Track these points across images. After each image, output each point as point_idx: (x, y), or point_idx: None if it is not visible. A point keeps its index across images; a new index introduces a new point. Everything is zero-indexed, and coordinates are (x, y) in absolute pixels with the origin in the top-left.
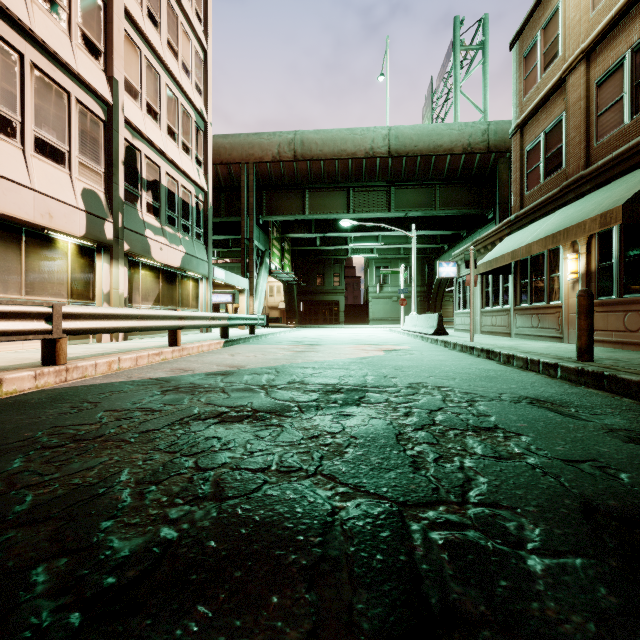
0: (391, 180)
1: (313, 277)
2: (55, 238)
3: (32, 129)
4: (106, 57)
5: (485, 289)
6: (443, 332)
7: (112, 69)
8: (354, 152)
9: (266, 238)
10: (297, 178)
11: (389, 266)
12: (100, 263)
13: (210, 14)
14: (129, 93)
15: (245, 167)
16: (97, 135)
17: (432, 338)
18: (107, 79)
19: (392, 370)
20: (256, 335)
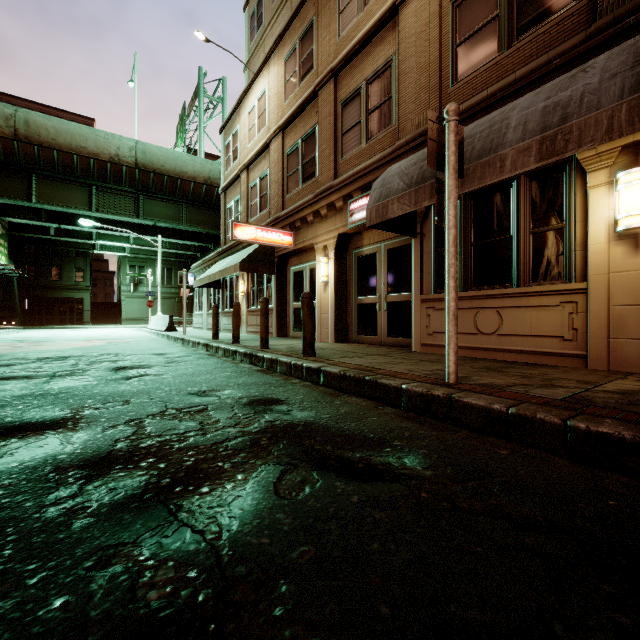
0: (139, 189)
1: (45, 269)
2: None
3: None
4: None
5: (210, 297)
6: (174, 329)
7: None
8: (97, 153)
9: None
10: (19, 159)
11: (145, 266)
12: None
13: None
14: None
15: None
16: None
17: (162, 334)
18: None
19: (99, 350)
20: None
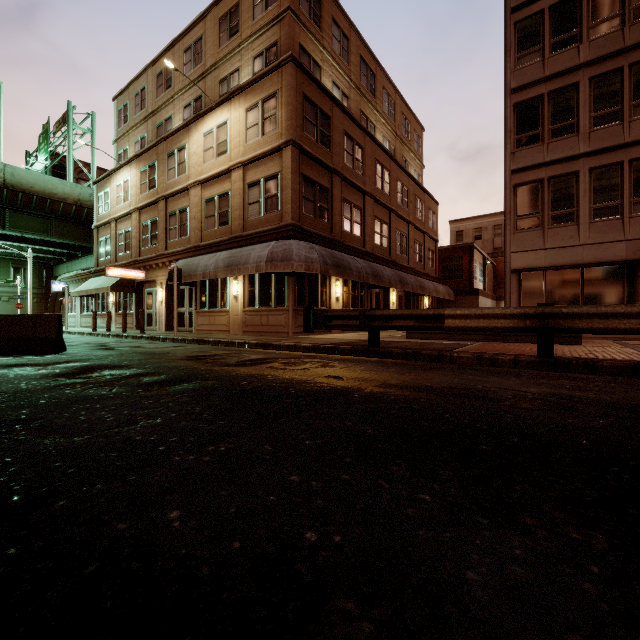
0: (6, 204)
1: None
2: None
3: None
4: None
5: (83, 302)
6: None
7: None
8: None
9: None
10: None
11: None
12: None
13: None
14: None
15: None
16: None
17: None
18: None
19: None
20: None
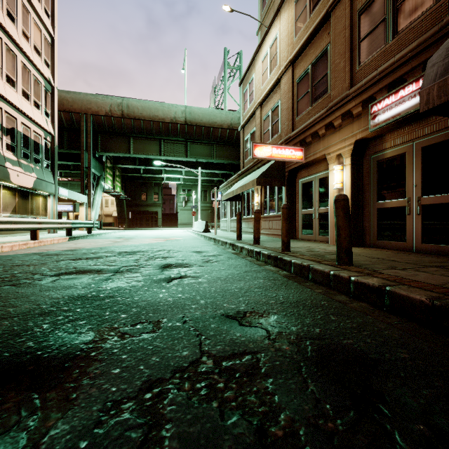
0: (187, 138)
1: (139, 194)
2: None
3: None
4: None
5: (232, 208)
6: (208, 231)
7: None
8: (163, 118)
9: (101, 166)
10: (124, 129)
11: (191, 189)
12: None
13: (56, 11)
14: None
15: (84, 116)
16: None
17: (201, 234)
18: None
19: (159, 246)
20: (92, 234)
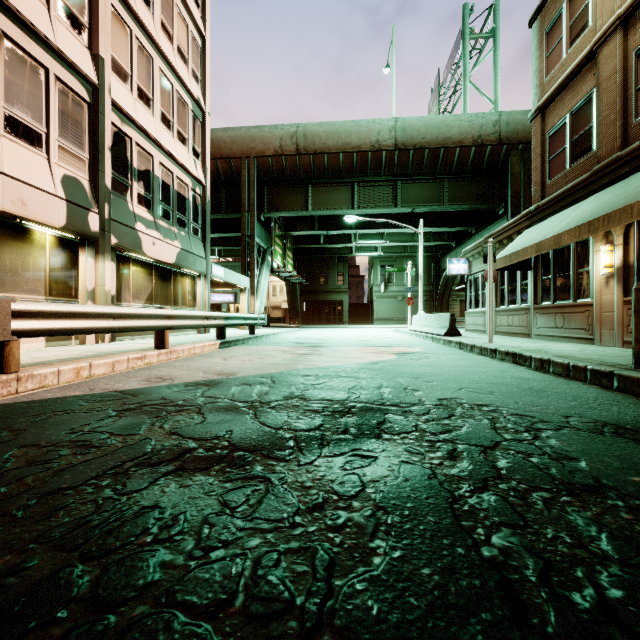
0: (397, 174)
1: (316, 276)
2: (30, 229)
3: (2, 106)
4: (91, 33)
5: (500, 287)
6: (456, 333)
7: (97, 46)
8: (359, 145)
9: (268, 235)
10: (300, 173)
11: (394, 265)
12: (84, 257)
13: None
14: (117, 74)
15: (246, 161)
16: (80, 117)
17: (444, 339)
18: (92, 57)
19: (411, 379)
20: (256, 336)
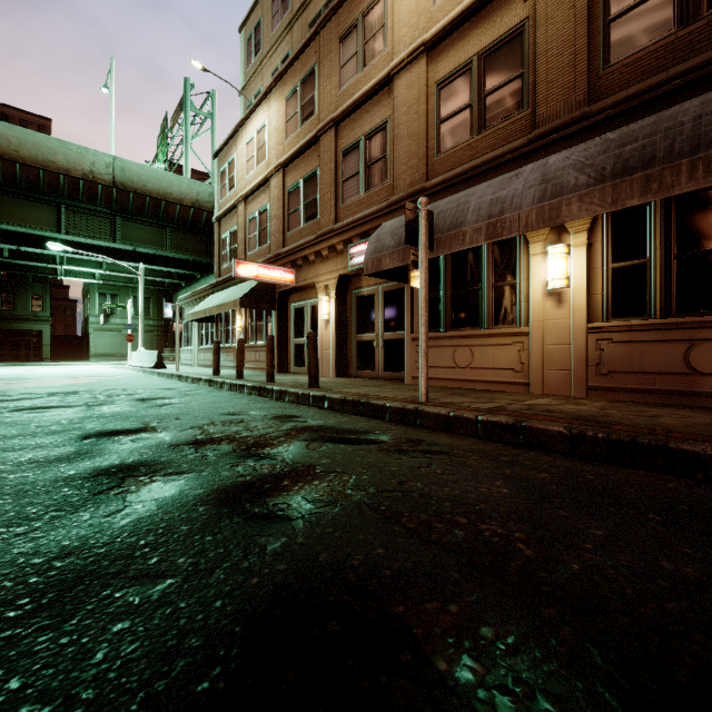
0: (117, 210)
1: None
2: None
3: None
4: None
5: (201, 331)
6: (163, 366)
7: None
8: (68, 168)
9: None
10: None
11: (118, 294)
12: None
13: None
14: None
15: None
16: None
17: (151, 371)
18: None
19: (100, 386)
20: None
